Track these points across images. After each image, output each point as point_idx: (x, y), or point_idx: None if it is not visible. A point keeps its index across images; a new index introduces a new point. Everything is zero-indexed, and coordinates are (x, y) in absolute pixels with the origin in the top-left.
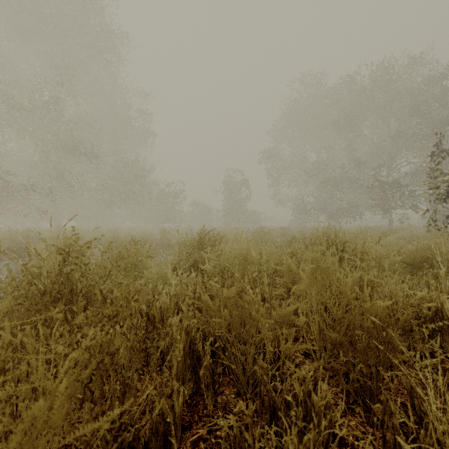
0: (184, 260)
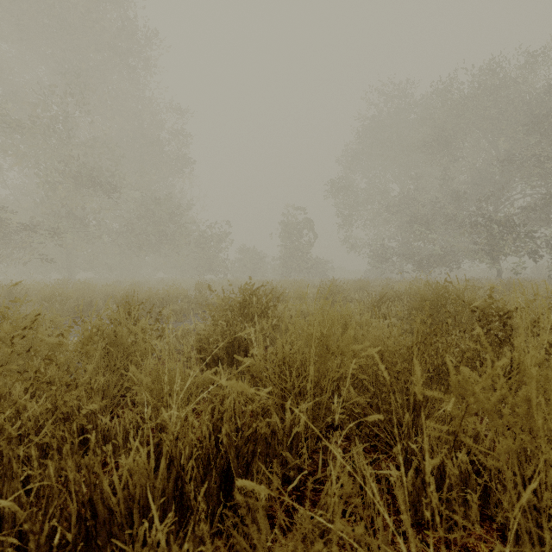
0: (217, 334)
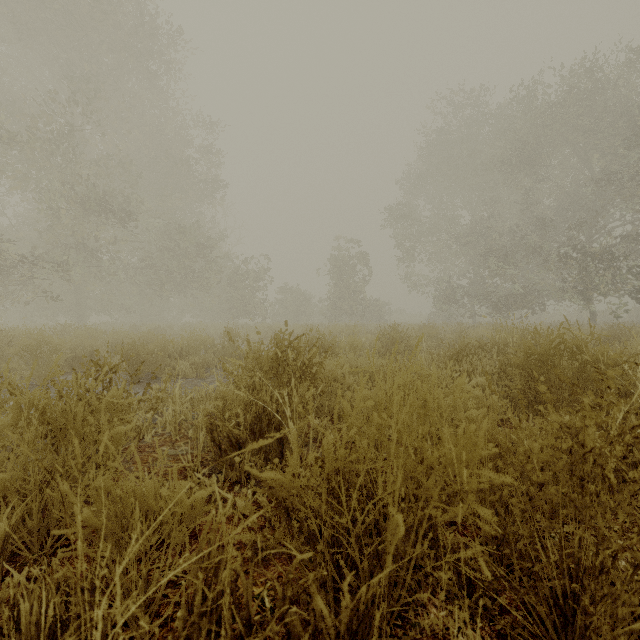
0: (239, 403)
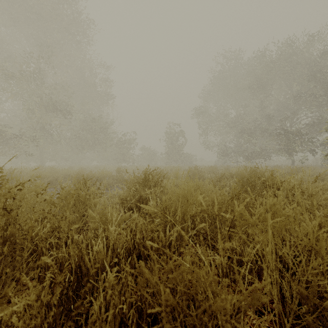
0: (131, 195)
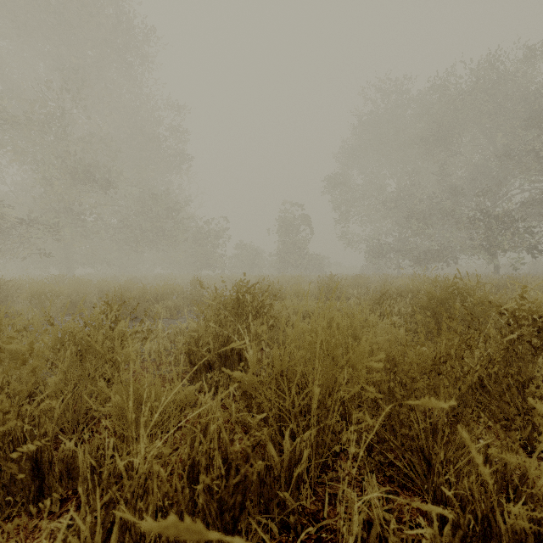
0: (209, 335)
